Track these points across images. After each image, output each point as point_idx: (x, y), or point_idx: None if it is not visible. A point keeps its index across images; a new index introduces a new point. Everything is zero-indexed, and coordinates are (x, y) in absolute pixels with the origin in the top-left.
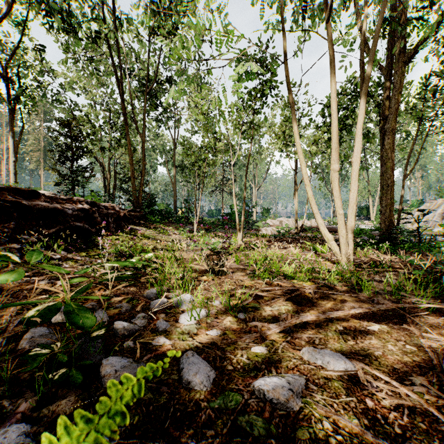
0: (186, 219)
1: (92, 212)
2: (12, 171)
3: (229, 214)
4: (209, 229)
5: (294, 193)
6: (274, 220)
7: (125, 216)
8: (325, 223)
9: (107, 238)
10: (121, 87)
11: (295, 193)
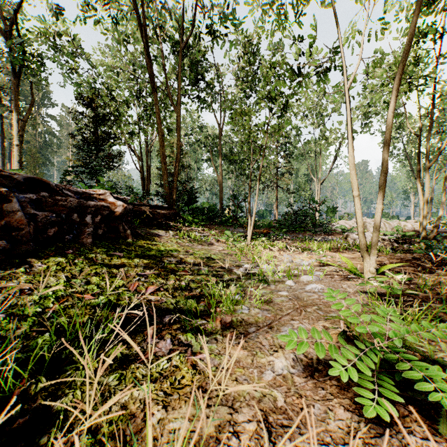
0: (235, 220)
1: (1, 198)
2: (15, 158)
3: (290, 213)
4: (266, 233)
5: (417, 174)
6: (350, 221)
7: (147, 214)
8: (431, 225)
9: (37, 265)
10: (145, 34)
11: (419, 175)
